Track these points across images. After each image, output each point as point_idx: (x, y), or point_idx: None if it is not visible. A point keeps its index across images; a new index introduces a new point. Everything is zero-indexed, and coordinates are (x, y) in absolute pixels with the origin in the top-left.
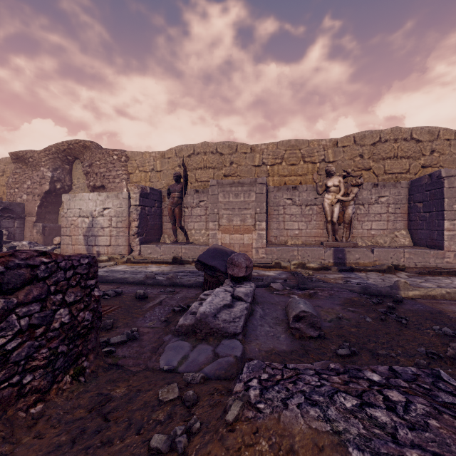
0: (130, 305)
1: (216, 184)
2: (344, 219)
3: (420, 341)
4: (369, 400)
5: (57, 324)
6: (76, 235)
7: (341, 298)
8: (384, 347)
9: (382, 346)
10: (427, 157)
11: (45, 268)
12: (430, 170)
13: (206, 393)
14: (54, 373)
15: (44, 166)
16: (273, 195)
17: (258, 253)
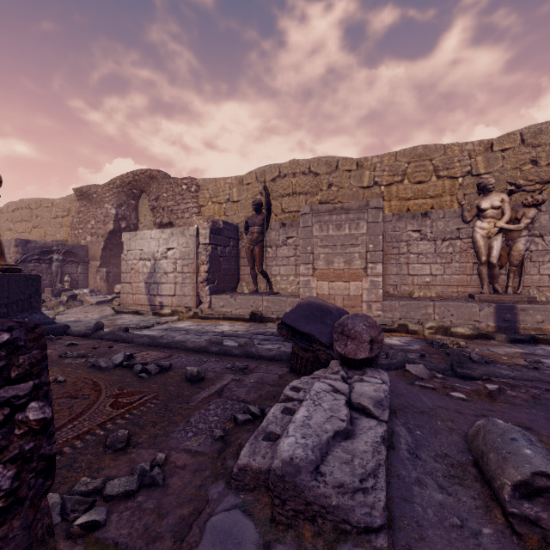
0: (173, 393)
1: (309, 211)
2: (510, 258)
3: None
4: None
5: None
6: (137, 282)
7: None
8: None
9: None
10: None
11: None
12: None
13: None
14: None
15: (108, 202)
16: (392, 226)
17: (371, 309)
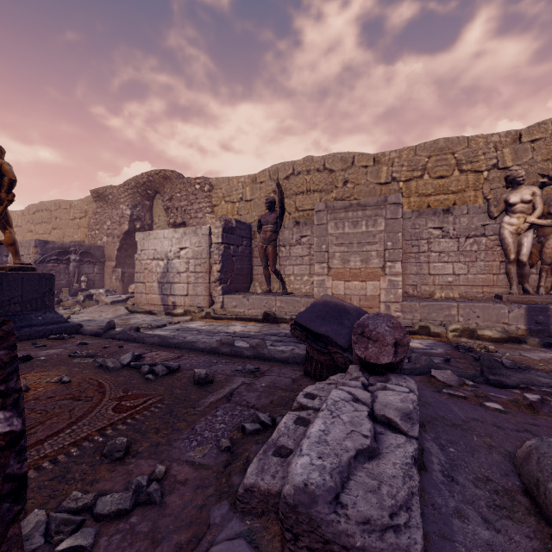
0: (179, 397)
1: (324, 208)
2: (543, 256)
3: None
4: None
5: None
6: (150, 282)
7: None
8: None
9: None
10: None
11: None
12: None
13: None
14: None
15: (123, 203)
16: (411, 223)
17: (390, 310)
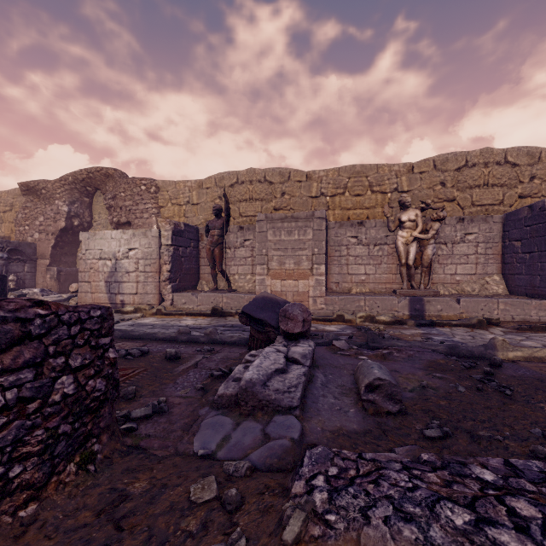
0: (158, 367)
1: (264, 219)
2: (422, 261)
3: (533, 419)
4: (487, 514)
5: (57, 396)
6: (96, 281)
7: (423, 360)
8: (486, 426)
9: (484, 425)
10: (526, 185)
11: (41, 322)
12: (530, 201)
13: (254, 492)
14: (53, 462)
15: (59, 199)
16: (335, 232)
17: (316, 303)
